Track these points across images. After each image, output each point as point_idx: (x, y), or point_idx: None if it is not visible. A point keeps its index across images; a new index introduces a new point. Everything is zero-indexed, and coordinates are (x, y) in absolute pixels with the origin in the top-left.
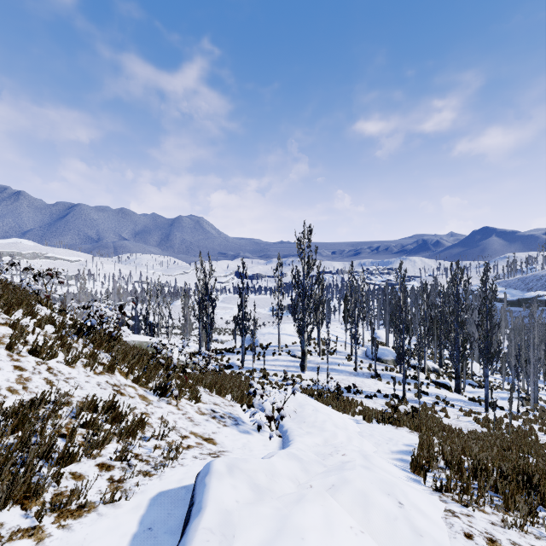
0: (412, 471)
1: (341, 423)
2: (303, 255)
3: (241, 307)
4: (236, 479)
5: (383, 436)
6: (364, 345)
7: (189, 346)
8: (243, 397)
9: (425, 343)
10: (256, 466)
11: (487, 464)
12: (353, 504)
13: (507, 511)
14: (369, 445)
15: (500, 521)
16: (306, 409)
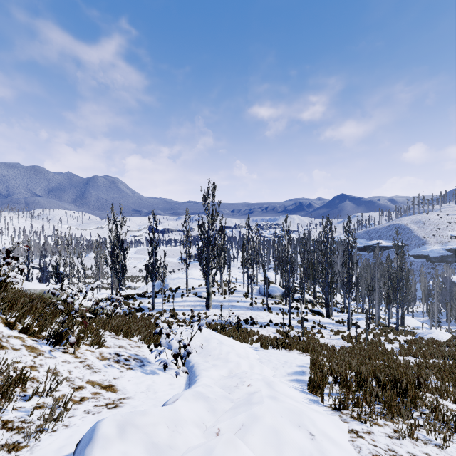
0: (310, 392)
1: (243, 352)
2: (208, 208)
3: (152, 255)
4: (129, 442)
5: (279, 360)
6: (258, 284)
7: (102, 293)
8: (151, 337)
9: (304, 280)
10: (156, 417)
11: (368, 376)
12: (265, 446)
13: (391, 418)
14: (269, 370)
15: (393, 432)
16: (211, 342)
